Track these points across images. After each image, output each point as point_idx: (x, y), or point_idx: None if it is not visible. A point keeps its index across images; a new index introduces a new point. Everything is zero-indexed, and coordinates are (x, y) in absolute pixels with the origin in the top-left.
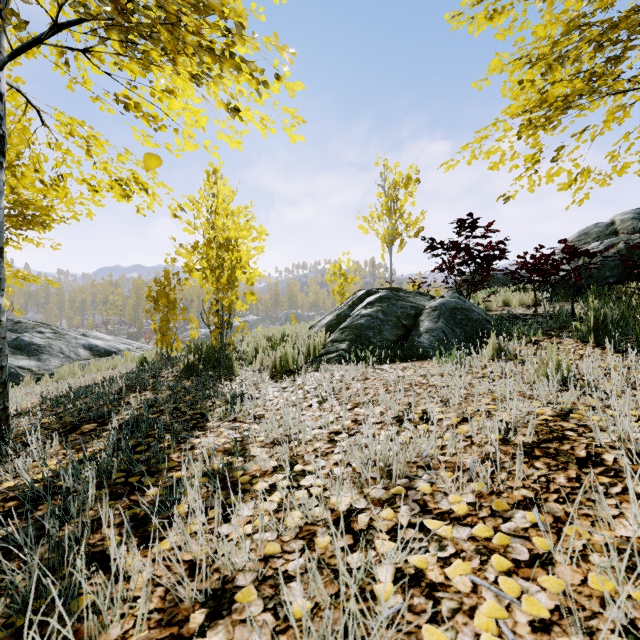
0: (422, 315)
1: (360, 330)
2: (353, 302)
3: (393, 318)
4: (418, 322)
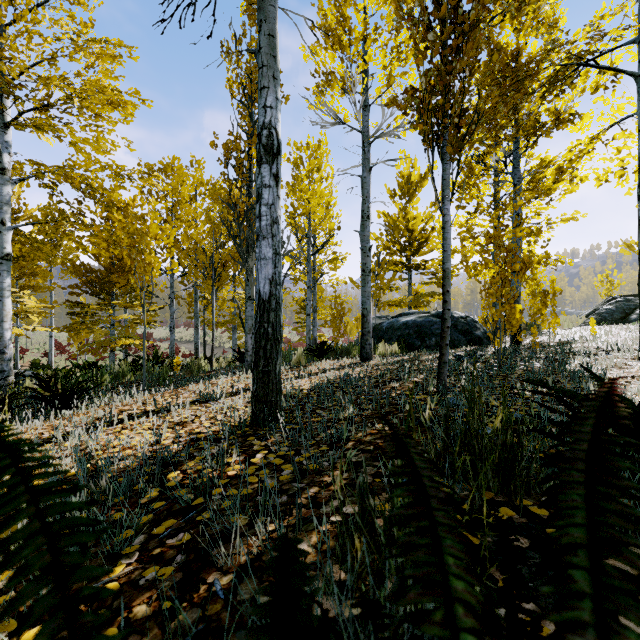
0: (637, 308)
1: (601, 315)
2: (604, 303)
3: (620, 310)
4: (634, 311)
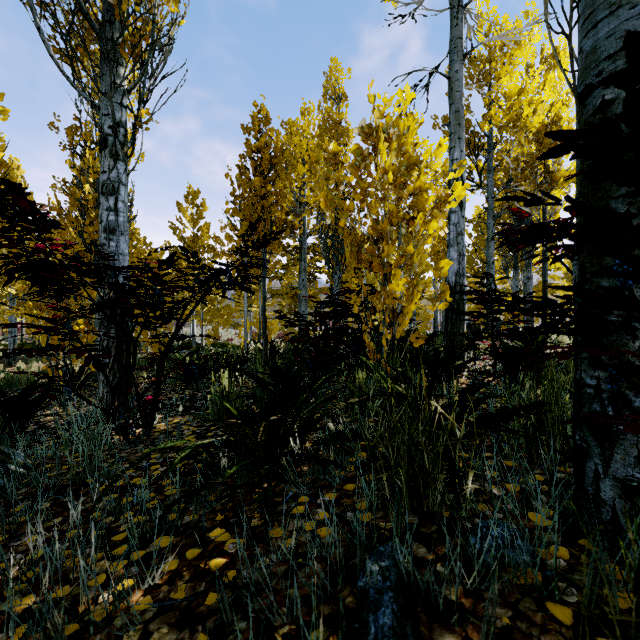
0: None
1: None
2: None
3: None
4: None
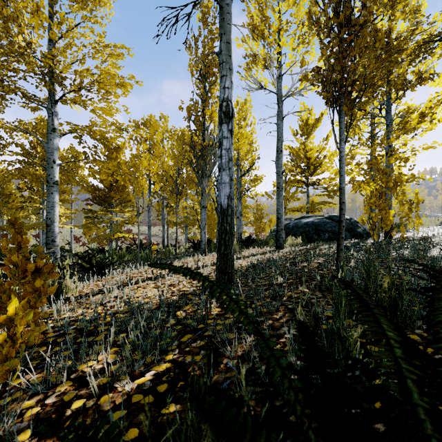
0: None
1: None
2: None
3: None
4: None
